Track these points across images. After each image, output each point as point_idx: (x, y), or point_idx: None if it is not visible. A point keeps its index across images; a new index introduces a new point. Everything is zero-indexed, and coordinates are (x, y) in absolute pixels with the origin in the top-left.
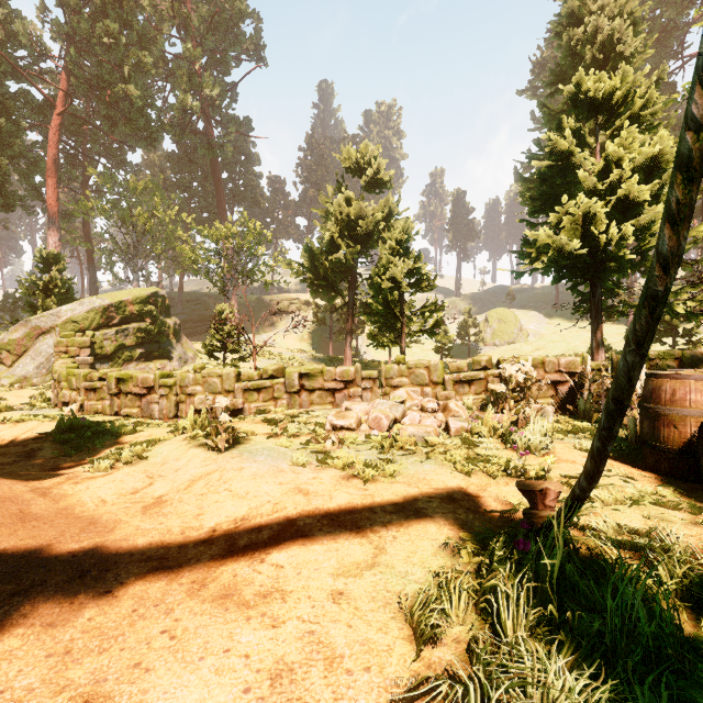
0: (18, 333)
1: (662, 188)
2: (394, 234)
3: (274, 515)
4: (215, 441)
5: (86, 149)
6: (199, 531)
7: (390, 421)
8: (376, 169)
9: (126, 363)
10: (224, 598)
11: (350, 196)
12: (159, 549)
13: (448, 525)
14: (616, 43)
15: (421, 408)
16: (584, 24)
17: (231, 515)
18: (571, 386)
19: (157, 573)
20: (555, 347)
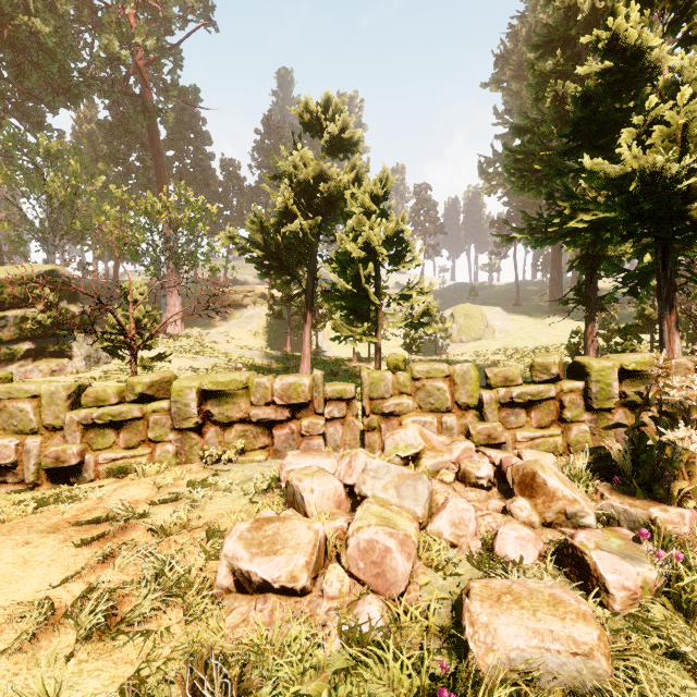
0: None
1: None
2: (368, 187)
3: None
4: None
5: None
6: None
7: (413, 555)
8: (340, 127)
9: (4, 363)
10: None
11: (309, 155)
12: None
13: None
14: None
15: (460, 474)
16: None
17: None
18: None
19: None
20: (523, 344)
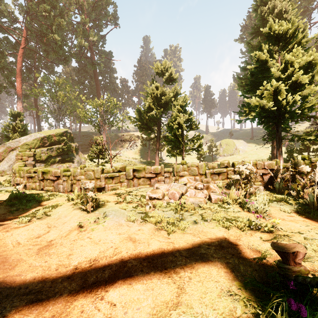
0: (0, 150)
1: (313, 77)
2: (179, 102)
3: (113, 257)
4: (86, 206)
5: (35, 65)
6: (67, 268)
7: (180, 194)
8: (170, 73)
9: (52, 164)
10: None
11: (158, 85)
12: (39, 284)
13: (223, 268)
14: (283, 13)
15: (195, 187)
16: (268, 5)
17: (88, 256)
18: (270, 176)
19: (31, 306)
20: (252, 157)
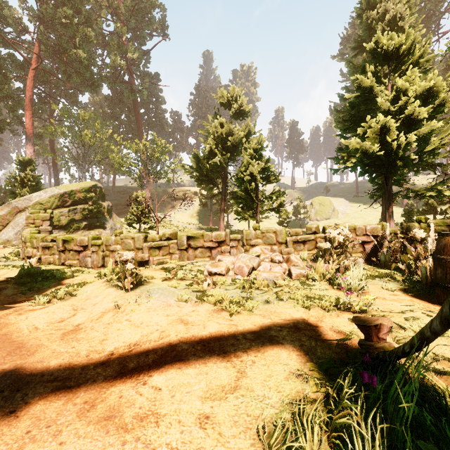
0: (3, 211)
1: (435, 110)
2: (252, 145)
3: (159, 341)
4: (123, 283)
5: (51, 93)
6: (100, 354)
7: (249, 269)
8: (240, 104)
9: (76, 231)
10: (107, 419)
11: (223, 121)
12: (66, 370)
13: (296, 351)
14: (398, 20)
15: (271, 259)
16: (377, 8)
17: (127, 341)
18: (374, 244)
19: (58, 393)
20: (356, 221)
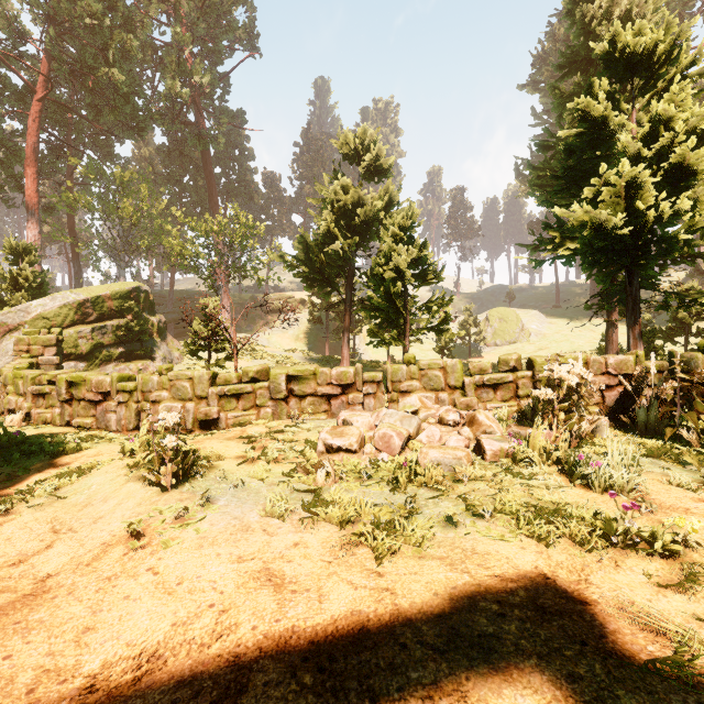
0: None
1: None
2: (397, 219)
3: (211, 648)
4: (156, 474)
5: (70, 140)
6: (64, 685)
7: (403, 440)
8: (375, 155)
9: (104, 363)
10: None
11: (348, 183)
12: None
13: (565, 703)
14: (635, 18)
15: (439, 419)
16: None
17: (136, 641)
18: (622, 391)
19: None
20: (558, 347)
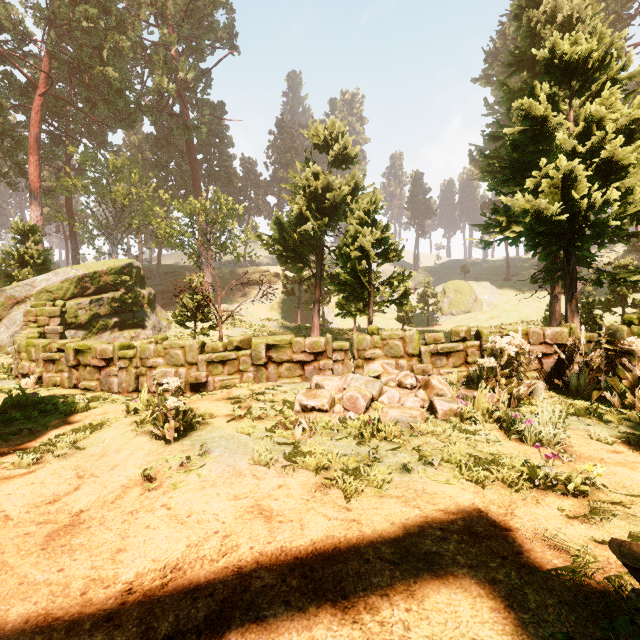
0: None
1: None
2: (362, 204)
3: (219, 562)
4: (162, 430)
5: (68, 130)
6: (108, 589)
7: (367, 401)
8: (342, 145)
9: (101, 331)
10: None
11: (318, 170)
12: (35, 636)
13: (486, 598)
14: (575, 22)
15: (398, 383)
16: (543, 6)
17: (160, 558)
18: (557, 358)
19: None
20: (508, 316)
